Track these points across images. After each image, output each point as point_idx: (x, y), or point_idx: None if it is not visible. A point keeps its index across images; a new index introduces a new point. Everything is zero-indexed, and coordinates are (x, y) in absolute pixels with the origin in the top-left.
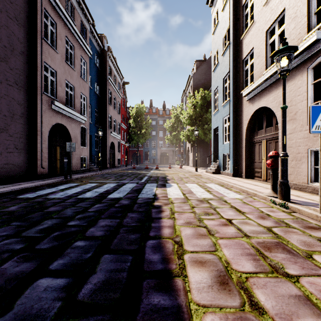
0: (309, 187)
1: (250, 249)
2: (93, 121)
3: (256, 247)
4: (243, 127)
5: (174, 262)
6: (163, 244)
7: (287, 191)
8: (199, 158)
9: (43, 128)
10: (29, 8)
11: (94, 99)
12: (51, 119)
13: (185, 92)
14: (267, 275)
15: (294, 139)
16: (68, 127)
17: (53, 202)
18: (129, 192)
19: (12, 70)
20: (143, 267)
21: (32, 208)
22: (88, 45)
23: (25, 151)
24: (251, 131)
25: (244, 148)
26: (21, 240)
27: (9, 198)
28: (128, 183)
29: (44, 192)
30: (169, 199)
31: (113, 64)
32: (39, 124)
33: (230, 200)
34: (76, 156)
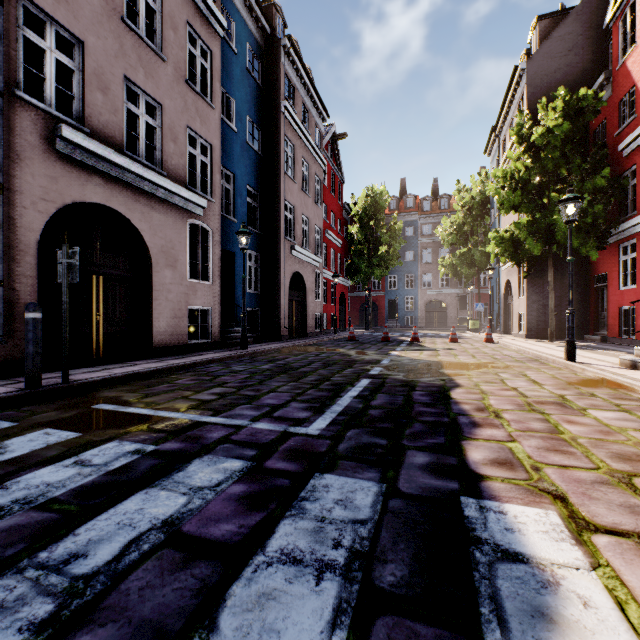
0: None
1: None
2: (241, 218)
3: None
4: None
5: None
6: None
7: None
8: (553, 312)
9: (13, 211)
10: None
11: (245, 160)
12: (58, 185)
13: (498, 131)
14: None
15: None
16: (136, 220)
17: None
18: None
19: None
20: None
21: None
22: (215, 4)
23: None
24: None
25: None
26: None
27: None
28: (203, 456)
29: None
30: None
31: (299, 78)
32: None
33: None
34: (172, 306)
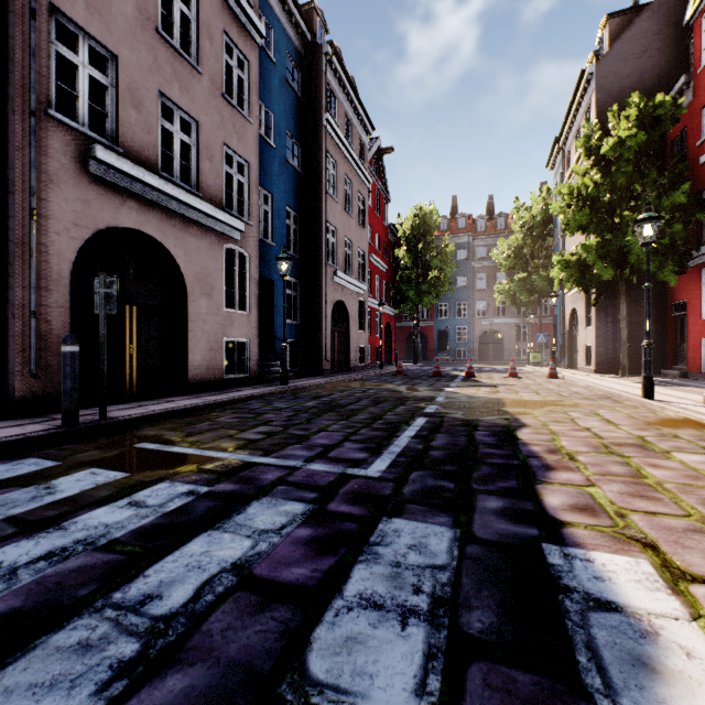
0: None
1: None
2: (280, 241)
3: None
4: None
5: None
6: None
7: None
8: (625, 344)
9: (46, 237)
10: None
11: (284, 178)
12: (91, 209)
13: (562, 143)
14: None
15: None
16: (171, 246)
17: None
18: None
19: None
20: None
21: None
22: (253, 10)
23: None
24: None
25: None
26: None
27: None
28: (261, 498)
29: None
30: None
31: (341, 88)
32: (26, 219)
33: None
34: (208, 338)
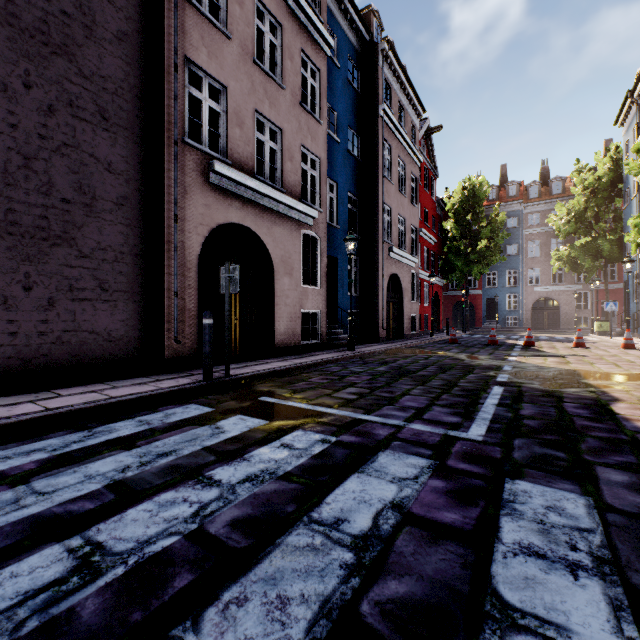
0: None
1: None
2: (343, 224)
3: None
4: None
5: None
6: None
7: None
8: None
9: (183, 236)
10: None
11: (346, 168)
12: (210, 211)
13: (636, 96)
14: None
15: None
16: (263, 235)
17: None
18: None
19: (89, 81)
20: None
21: None
22: (323, 26)
23: (133, 297)
24: None
25: None
26: None
27: None
28: (384, 450)
29: None
30: None
31: (395, 79)
32: (171, 223)
33: None
34: (289, 310)
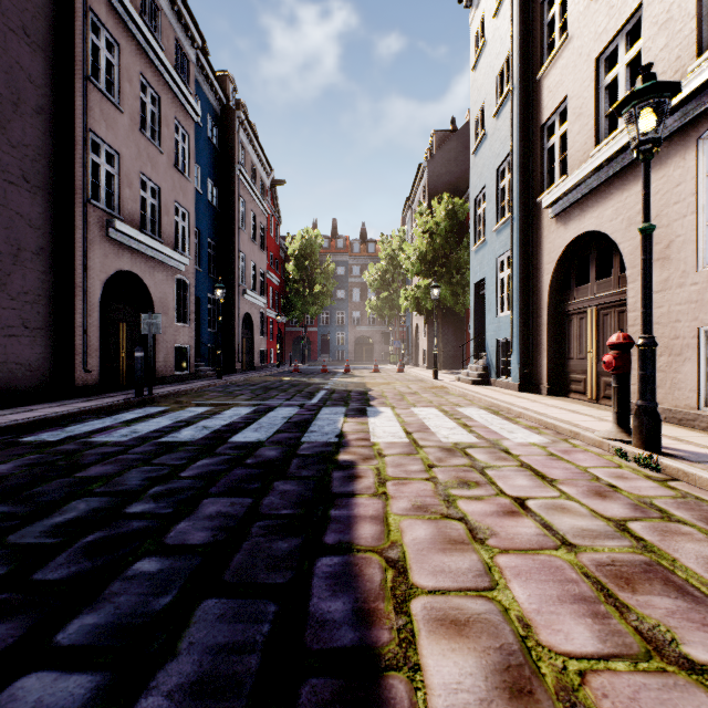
0: (703, 418)
1: (579, 582)
2: (204, 267)
3: (594, 577)
4: (543, 279)
5: (385, 621)
6: (358, 567)
7: (654, 428)
8: (441, 350)
9: (88, 282)
10: (57, 9)
11: (207, 216)
12: (108, 260)
13: (411, 202)
14: (635, 666)
15: (665, 306)
16: (146, 280)
17: (101, 453)
18: (281, 429)
19: (15, 150)
20: (304, 639)
21: (49, 468)
22: (191, 95)
23: (47, 334)
24: (561, 287)
25: (544, 327)
26: (1, 556)
27: (0, 444)
28: (280, 407)
29: (86, 428)
30: (373, 445)
31: (249, 140)
32: (80, 271)
33: (517, 448)
34: (166, 345)
